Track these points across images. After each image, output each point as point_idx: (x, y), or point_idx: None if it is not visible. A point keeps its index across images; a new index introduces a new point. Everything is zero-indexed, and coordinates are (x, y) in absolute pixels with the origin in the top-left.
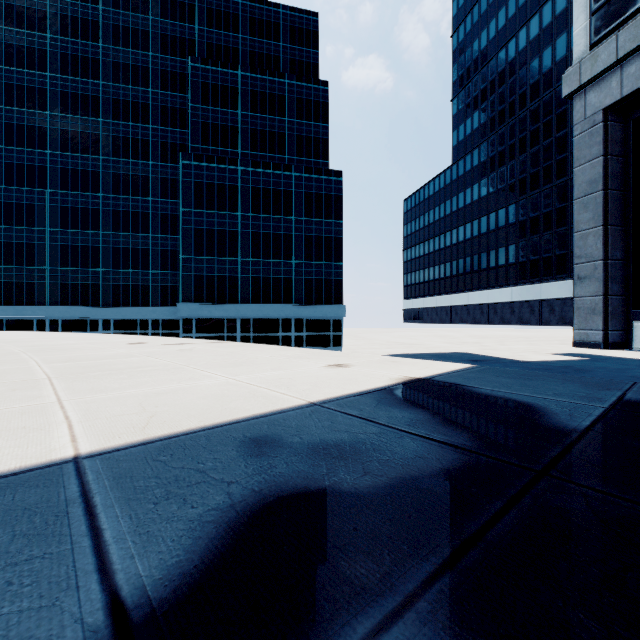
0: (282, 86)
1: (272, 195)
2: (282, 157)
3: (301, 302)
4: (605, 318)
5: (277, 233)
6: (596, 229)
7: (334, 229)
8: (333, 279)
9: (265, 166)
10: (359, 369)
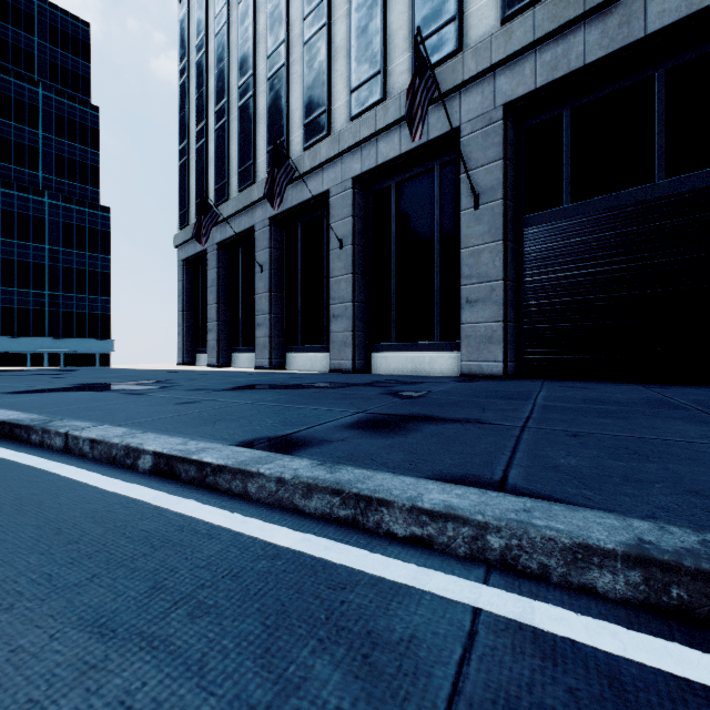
0: (35, 95)
1: (17, 219)
2: (35, 174)
3: (58, 335)
4: (184, 352)
5: (24, 260)
6: (181, 312)
7: (101, 264)
8: (100, 313)
9: (6, 185)
10: (2, 369)
